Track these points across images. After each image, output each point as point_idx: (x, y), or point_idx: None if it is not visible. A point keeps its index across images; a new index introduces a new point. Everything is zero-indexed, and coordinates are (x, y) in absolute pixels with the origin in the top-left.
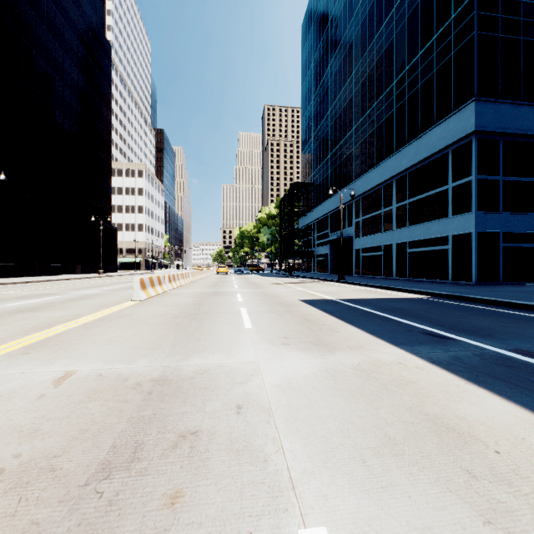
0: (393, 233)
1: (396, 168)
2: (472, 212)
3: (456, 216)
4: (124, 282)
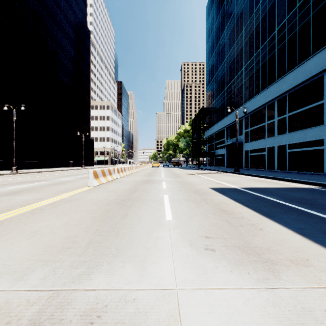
0: (275, 138)
1: (278, 92)
2: None
3: None
4: None
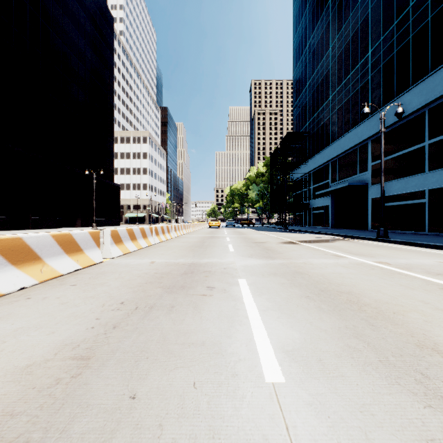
0: None
1: None
2: None
3: None
4: None
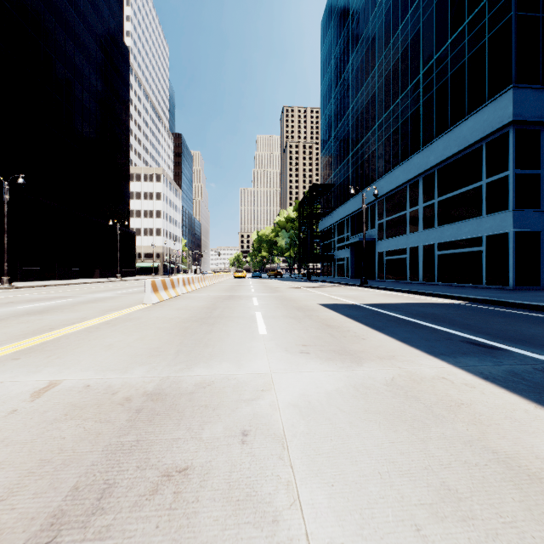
0: (419, 234)
1: (423, 165)
2: (510, 210)
3: (491, 215)
4: (140, 286)
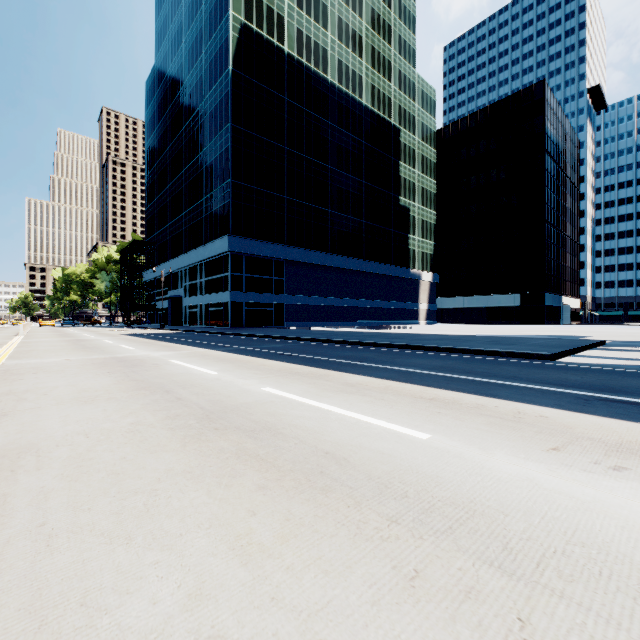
0: (203, 297)
1: (204, 256)
2: (229, 291)
3: (225, 292)
4: None
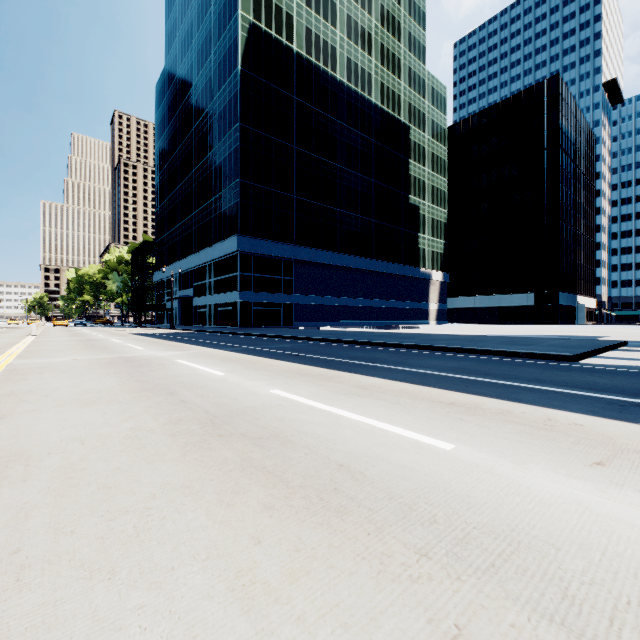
0: (213, 297)
1: (213, 256)
2: (238, 291)
3: (234, 292)
4: None
